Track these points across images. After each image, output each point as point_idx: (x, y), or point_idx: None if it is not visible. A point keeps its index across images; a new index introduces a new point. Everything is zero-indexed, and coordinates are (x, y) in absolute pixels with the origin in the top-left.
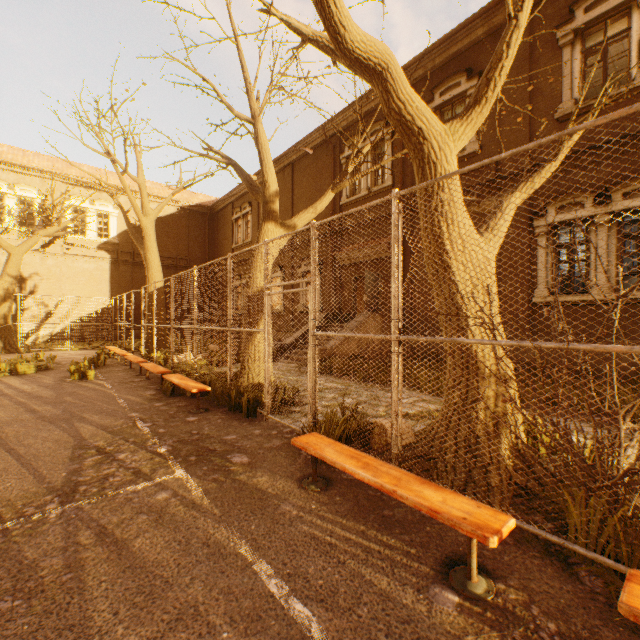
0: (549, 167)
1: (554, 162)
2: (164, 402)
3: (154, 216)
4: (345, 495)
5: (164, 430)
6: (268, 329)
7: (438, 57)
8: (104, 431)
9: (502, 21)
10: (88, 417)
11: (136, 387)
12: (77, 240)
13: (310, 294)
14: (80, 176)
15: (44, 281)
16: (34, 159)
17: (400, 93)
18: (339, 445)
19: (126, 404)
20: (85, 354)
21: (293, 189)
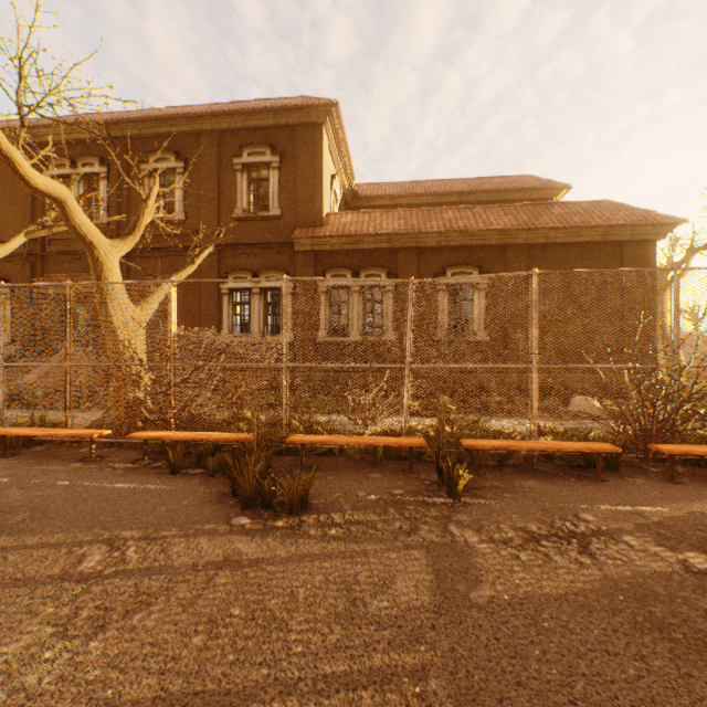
0: (192, 267)
1: (195, 265)
2: None
3: None
4: (30, 455)
5: None
6: None
7: (153, 128)
8: None
9: (201, 130)
10: None
11: None
12: None
13: None
14: None
15: None
16: None
17: (76, 219)
18: (25, 428)
19: None
20: None
21: None
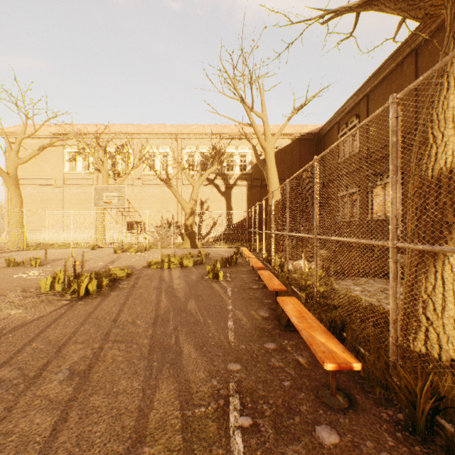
0: None
1: None
2: (276, 342)
3: (273, 142)
4: None
5: None
6: None
7: None
8: (179, 413)
9: None
10: (185, 352)
11: (251, 299)
12: (228, 175)
13: None
14: (230, 132)
15: (212, 203)
16: (207, 128)
17: None
18: None
19: (232, 333)
20: (229, 251)
21: (416, 78)
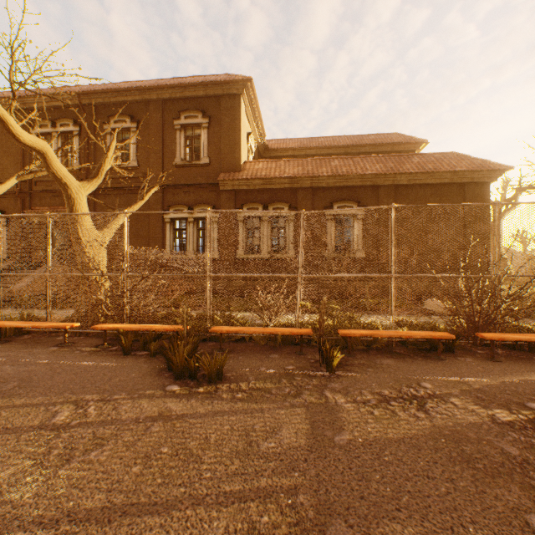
0: (141, 202)
1: (144, 200)
2: None
3: None
4: (19, 342)
5: None
6: None
7: (113, 98)
8: None
9: (150, 99)
10: None
11: None
12: None
13: None
14: None
15: None
16: None
17: (54, 166)
18: (16, 322)
19: None
20: None
21: None
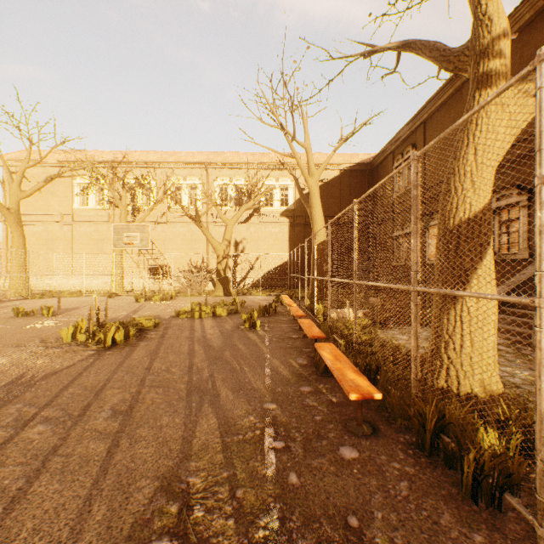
0: None
1: None
2: (312, 386)
3: (318, 175)
4: None
5: (296, 479)
6: None
7: None
8: (219, 440)
9: None
10: (222, 394)
11: (289, 348)
12: (267, 211)
13: None
14: (269, 161)
15: (248, 244)
16: (243, 157)
17: None
18: None
19: (269, 378)
20: (267, 300)
21: None
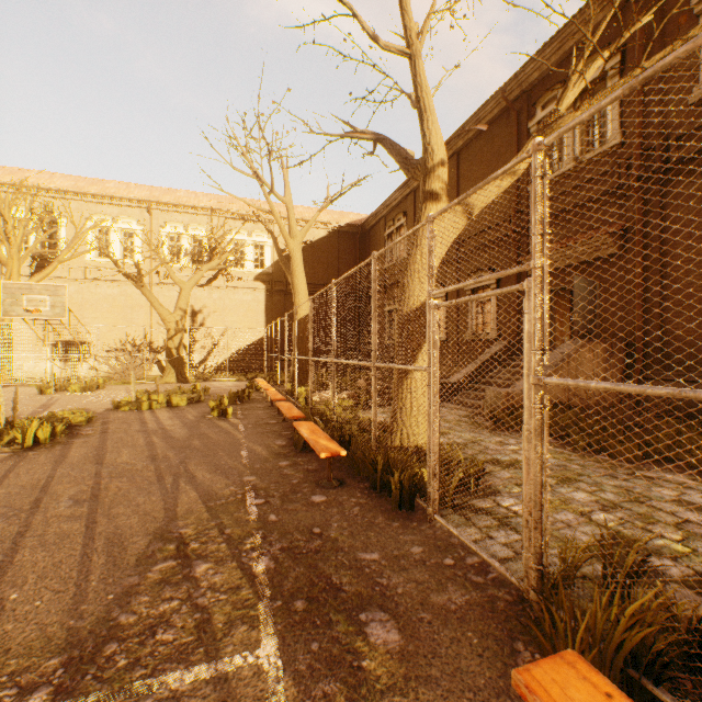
0: None
1: None
2: (291, 460)
3: (301, 237)
4: None
5: (275, 517)
6: (434, 367)
7: None
8: (203, 505)
9: None
10: (199, 475)
11: (268, 432)
12: (237, 273)
13: (527, 297)
14: (239, 209)
15: (211, 314)
16: (203, 199)
17: None
18: None
19: (247, 459)
20: (238, 386)
21: (458, 185)
